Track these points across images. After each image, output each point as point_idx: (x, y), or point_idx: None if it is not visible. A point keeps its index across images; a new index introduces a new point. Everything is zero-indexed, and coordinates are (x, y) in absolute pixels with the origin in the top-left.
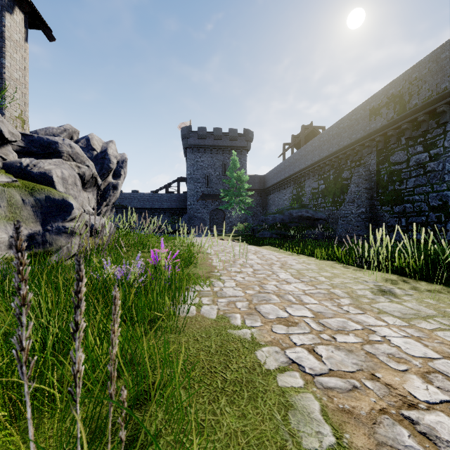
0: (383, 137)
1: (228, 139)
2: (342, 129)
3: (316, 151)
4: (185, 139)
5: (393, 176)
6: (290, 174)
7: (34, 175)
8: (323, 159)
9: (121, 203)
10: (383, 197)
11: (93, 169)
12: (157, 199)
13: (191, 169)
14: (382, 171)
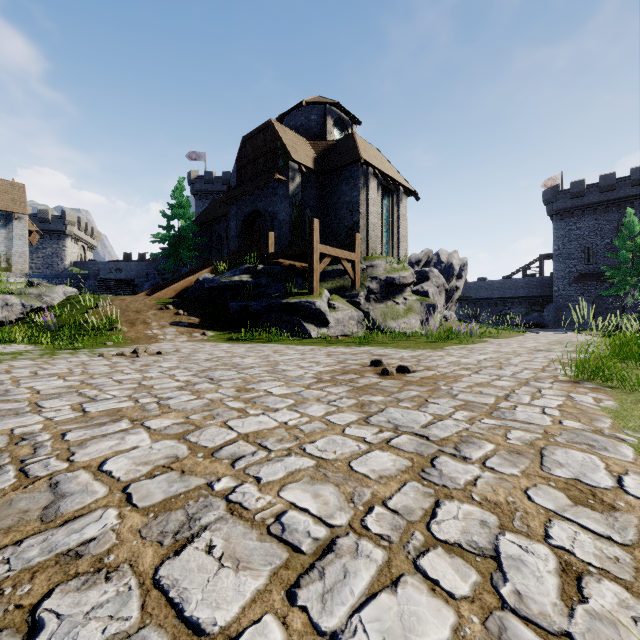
0: None
1: (628, 186)
2: None
3: None
4: (548, 205)
5: None
6: None
7: (421, 293)
8: None
9: (465, 294)
10: None
11: (444, 281)
12: (509, 286)
13: (559, 243)
14: None
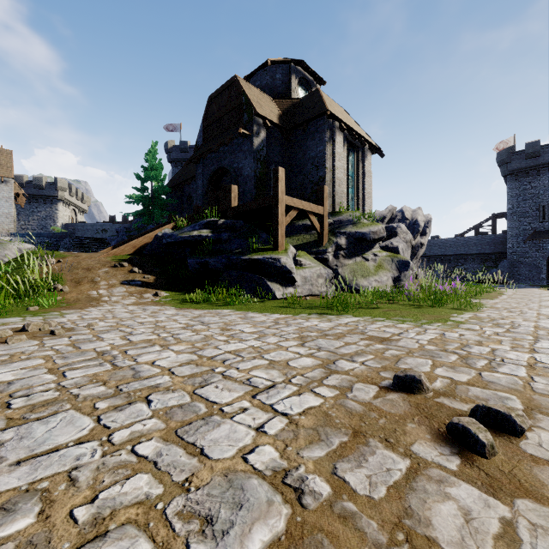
0: None
1: None
2: None
3: None
4: (503, 165)
5: None
6: None
7: (391, 249)
8: None
9: None
10: None
11: (411, 237)
12: (462, 244)
13: (513, 202)
14: None
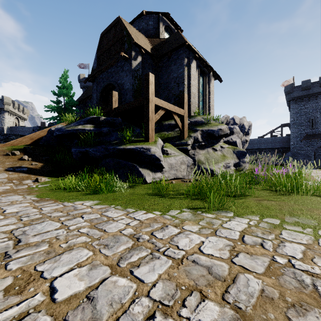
0: None
1: None
2: None
3: None
4: (288, 94)
5: None
6: None
7: (231, 143)
8: None
9: None
10: None
11: (242, 135)
12: (263, 142)
13: (294, 116)
14: None
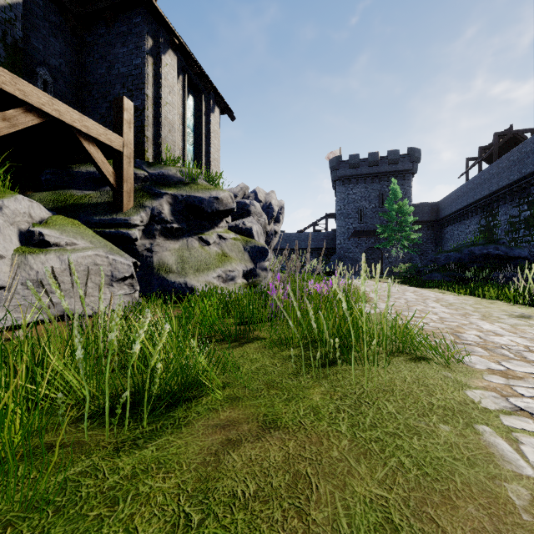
0: None
1: (386, 164)
2: None
3: (515, 167)
4: (334, 171)
5: None
6: (476, 199)
7: (243, 231)
8: (526, 176)
9: None
10: None
11: (266, 220)
12: (303, 239)
13: (341, 204)
14: None
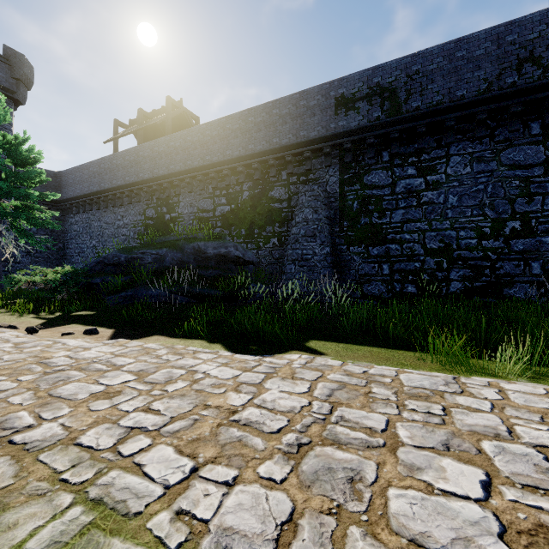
0: (352, 146)
1: None
2: (279, 118)
3: (216, 145)
4: None
5: (369, 203)
6: (144, 178)
7: None
8: (233, 161)
9: None
10: (352, 233)
11: None
12: None
13: None
14: (350, 196)
